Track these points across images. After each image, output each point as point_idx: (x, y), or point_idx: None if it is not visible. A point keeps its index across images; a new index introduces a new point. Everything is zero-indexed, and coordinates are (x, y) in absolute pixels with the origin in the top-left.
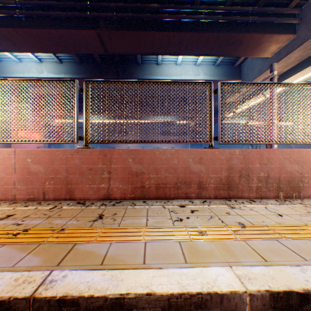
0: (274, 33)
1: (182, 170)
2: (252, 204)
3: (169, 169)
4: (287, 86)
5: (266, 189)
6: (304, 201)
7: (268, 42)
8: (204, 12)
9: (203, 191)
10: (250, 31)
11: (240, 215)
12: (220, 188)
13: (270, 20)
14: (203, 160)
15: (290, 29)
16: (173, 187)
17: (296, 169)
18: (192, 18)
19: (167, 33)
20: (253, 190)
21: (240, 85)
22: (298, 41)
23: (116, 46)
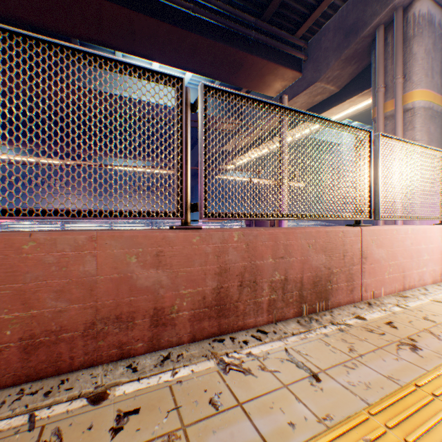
0: (280, 65)
1: (112, 287)
2: (263, 342)
3: (70, 288)
4: (313, 120)
5: (283, 303)
6: (336, 316)
7: (274, 75)
8: (191, 0)
9: (165, 329)
10: (253, 52)
11: (243, 402)
12: (204, 316)
13: (277, 45)
14: (166, 258)
15: (297, 66)
16: (82, 336)
17: (323, 262)
18: (171, 0)
19: (127, 10)
20: (264, 308)
21: (242, 101)
22: (304, 82)
23: (16, 2)
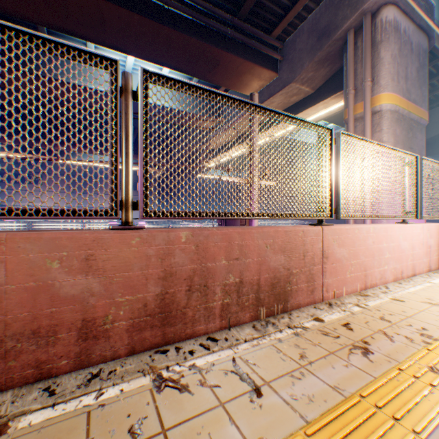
0: (257, 64)
1: (27, 297)
2: (211, 352)
3: None
4: (271, 115)
5: (238, 307)
6: (294, 319)
7: (251, 74)
8: None
9: (97, 343)
10: (229, 49)
11: (168, 428)
12: (146, 326)
13: (253, 44)
14: (99, 262)
15: (273, 66)
16: None
17: (282, 263)
18: None
19: None
20: (217, 313)
21: (191, 91)
22: (280, 82)
23: None
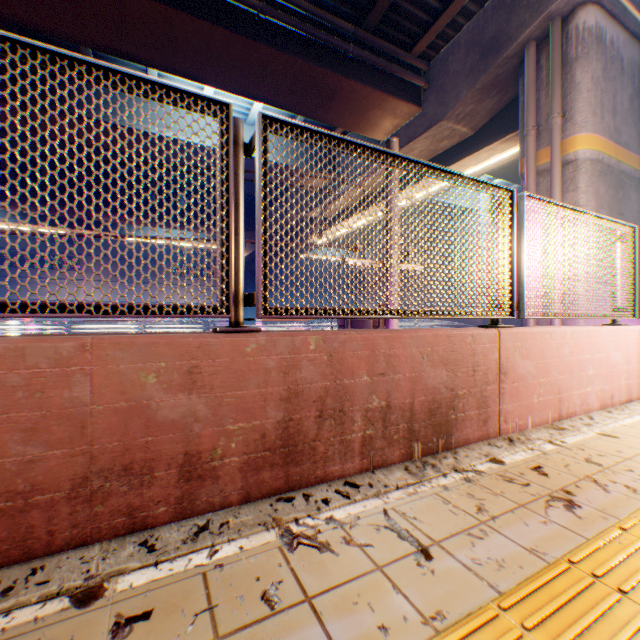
0: (390, 94)
1: (117, 421)
2: (352, 501)
3: (48, 425)
4: (429, 173)
5: (384, 442)
6: (462, 460)
7: (382, 109)
8: None
9: (203, 485)
10: (350, 74)
11: (313, 595)
12: (264, 464)
13: (385, 66)
14: (205, 376)
15: (415, 97)
16: (69, 498)
17: (444, 381)
18: None
19: (163, 7)
20: (356, 449)
21: (322, 142)
22: (425, 120)
23: None
